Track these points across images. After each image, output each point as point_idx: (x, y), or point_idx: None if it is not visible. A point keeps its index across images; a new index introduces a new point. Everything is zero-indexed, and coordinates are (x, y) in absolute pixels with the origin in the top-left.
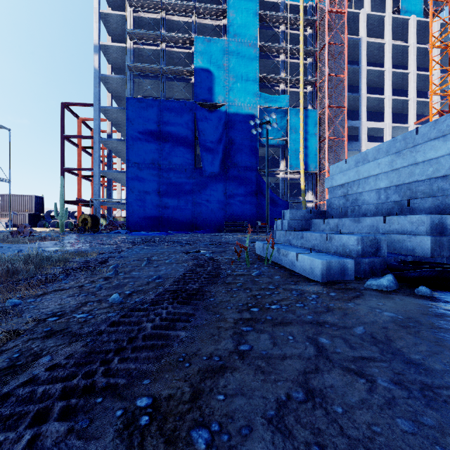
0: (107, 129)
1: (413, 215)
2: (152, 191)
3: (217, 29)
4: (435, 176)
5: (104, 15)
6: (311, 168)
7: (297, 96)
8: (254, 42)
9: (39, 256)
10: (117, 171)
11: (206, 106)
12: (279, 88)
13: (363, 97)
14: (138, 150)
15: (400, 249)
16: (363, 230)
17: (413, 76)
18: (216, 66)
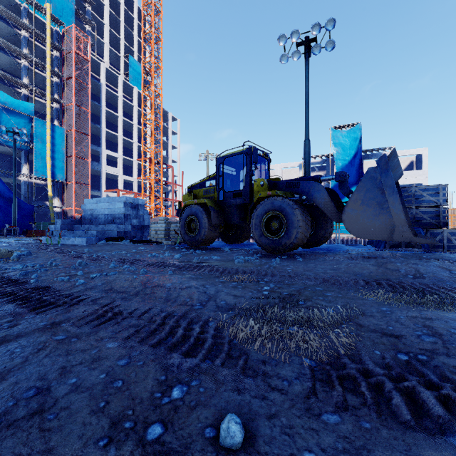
0: None
1: (113, 225)
2: None
3: None
4: (120, 213)
5: None
6: (58, 178)
7: (42, 105)
8: None
9: None
10: None
11: None
12: (21, 91)
13: (104, 130)
14: None
15: (110, 235)
16: (99, 229)
17: (136, 127)
18: None
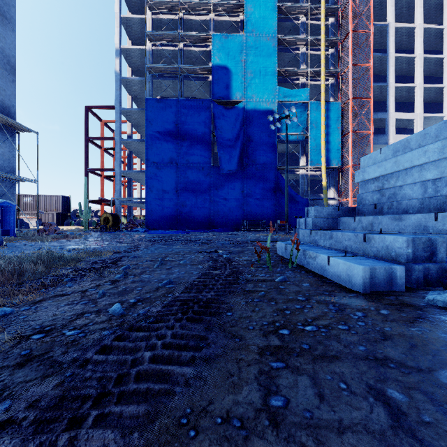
0: (128, 130)
1: None
2: (170, 190)
3: (235, 24)
4: None
5: (125, 19)
6: (333, 164)
7: (317, 89)
8: (272, 35)
9: (52, 255)
10: (136, 171)
11: (223, 103)
12: (299, 82)
13: (391, 86)
14: (156, 150)
15: None
16: (407, 229)
17: None
18: (234, 62)
